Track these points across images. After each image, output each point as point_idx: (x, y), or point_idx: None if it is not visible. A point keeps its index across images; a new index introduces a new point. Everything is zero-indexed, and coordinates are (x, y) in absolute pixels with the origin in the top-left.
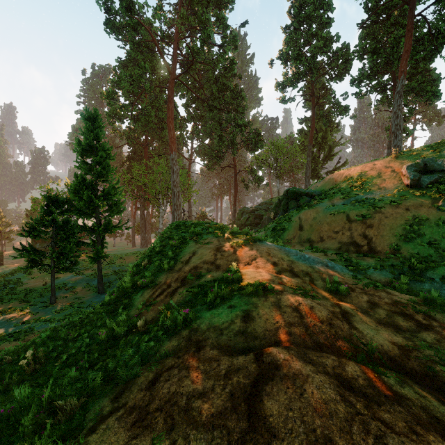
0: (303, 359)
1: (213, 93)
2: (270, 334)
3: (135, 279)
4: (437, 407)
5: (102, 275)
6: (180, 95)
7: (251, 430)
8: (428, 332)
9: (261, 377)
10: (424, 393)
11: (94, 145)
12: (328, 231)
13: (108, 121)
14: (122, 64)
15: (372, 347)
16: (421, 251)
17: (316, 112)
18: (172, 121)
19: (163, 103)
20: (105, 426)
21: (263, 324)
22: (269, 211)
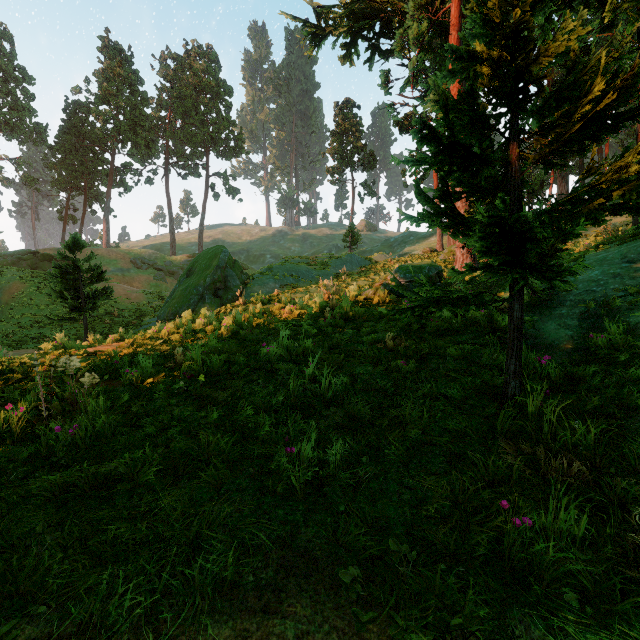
0: None
1: None
2: None
3: None
4: None
5: None
6: None
7: None
8: None
9: None
10: None
11: None
12: None
13: None
14: None
15: None
16: None
17: None
18: None
19: None
20: None
21: None
22: None
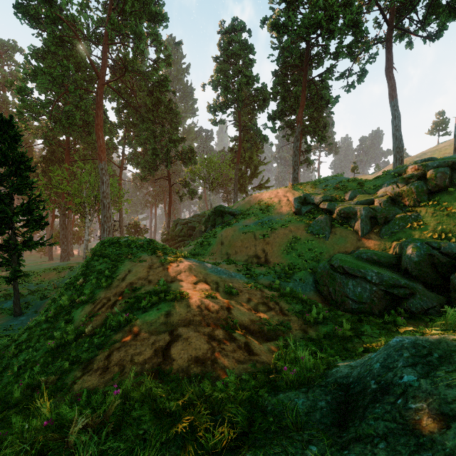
0: (194, 330)
1: (147, 104)
2: (182, 322)
3: (73, 297)
4: (252, 342)
5: (19, 296)
6: (110, 98)
7: (164, 360)
8: (271, 312)
9: (171, 341)
10: (250, 338)
11: (9, 155)
12: (241, 246)
13: (19, 118)
14: (36, 53)
15: (236, 322)
16: (293, 261)
17: (244, 134)
18: (101, 128)
19: (89, 104)
20: (82, 380)
21: (178, 317)
22: (201, 223)
